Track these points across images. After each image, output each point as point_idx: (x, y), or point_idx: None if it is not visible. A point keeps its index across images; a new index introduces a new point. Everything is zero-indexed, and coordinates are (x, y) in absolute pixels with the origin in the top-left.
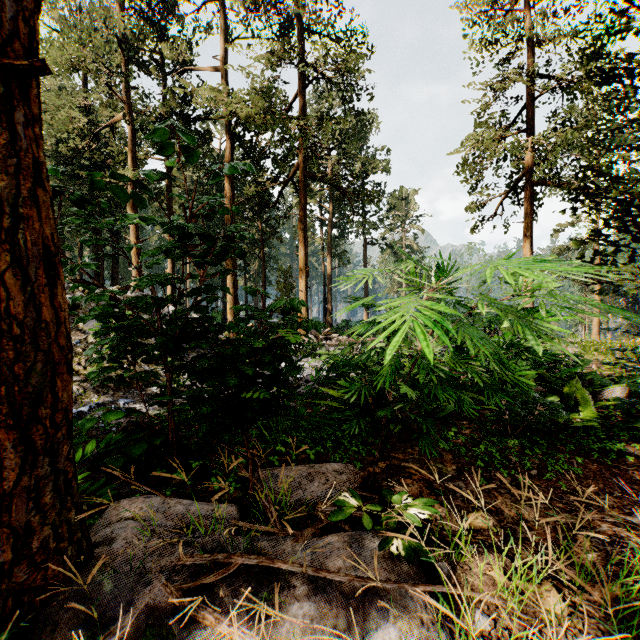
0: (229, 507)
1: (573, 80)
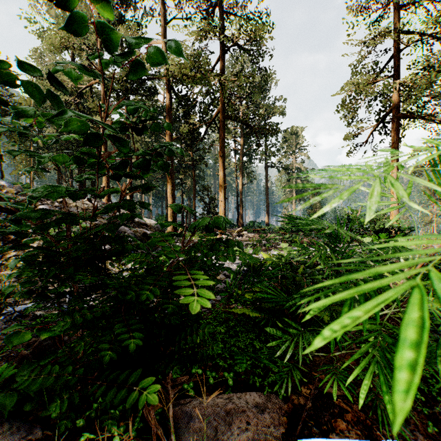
0: None
1: (434, 33)
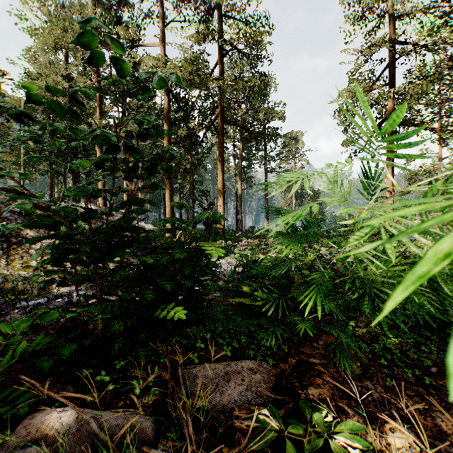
0: (145, 421)
1: (426, 44)
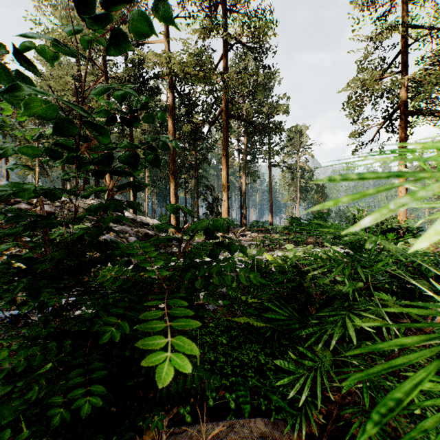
0: None
1: None
